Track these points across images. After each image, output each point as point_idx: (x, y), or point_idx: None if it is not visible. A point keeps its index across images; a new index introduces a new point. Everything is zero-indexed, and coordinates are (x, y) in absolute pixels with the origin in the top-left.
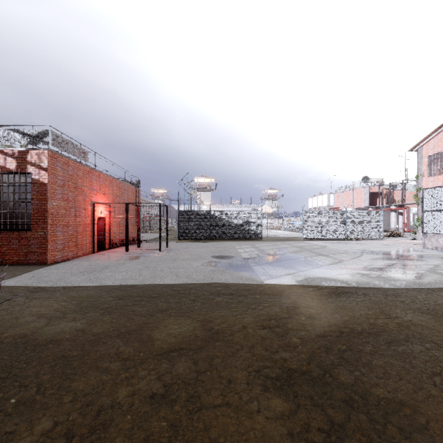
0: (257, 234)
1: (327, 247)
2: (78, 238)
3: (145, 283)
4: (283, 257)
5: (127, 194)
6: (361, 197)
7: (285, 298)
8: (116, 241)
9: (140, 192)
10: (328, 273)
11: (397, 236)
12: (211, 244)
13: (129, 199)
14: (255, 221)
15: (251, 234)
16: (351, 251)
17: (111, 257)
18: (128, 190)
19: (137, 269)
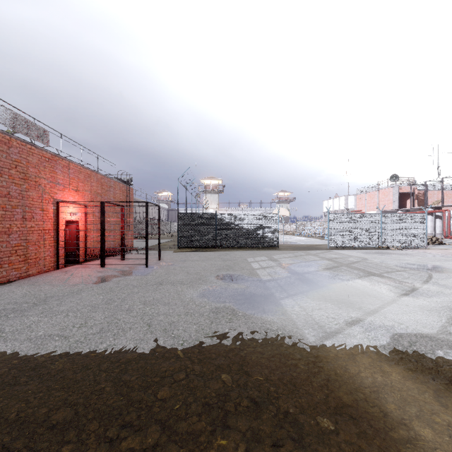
0: (273, 242)
1: (368, 260)
2: (29, 250)
3: (76, 353)
4: (319, 278)
5: (114, 193)
6: (389, 198)
7: (405, 437)
8: (96, 252)
9: (132, 191)
10: (423, 321)
11: (437, 243)
12: (217, 255)
13: (116, 199)
14: (270, 226)
15: (266, 242)
16: (407, 267)
17: (72, 277)
18: (115, 187)
19: (89, 306)
